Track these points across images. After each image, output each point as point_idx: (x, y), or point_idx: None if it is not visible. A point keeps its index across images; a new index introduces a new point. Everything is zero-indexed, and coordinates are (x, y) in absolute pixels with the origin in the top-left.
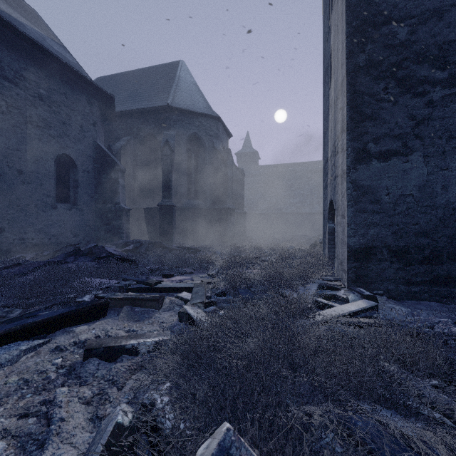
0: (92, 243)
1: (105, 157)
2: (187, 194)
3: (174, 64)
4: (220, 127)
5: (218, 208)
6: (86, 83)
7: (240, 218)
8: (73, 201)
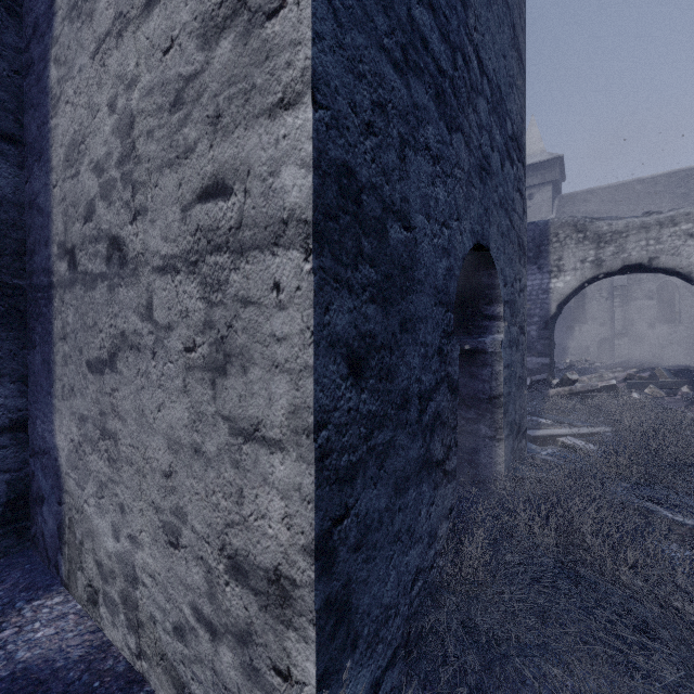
0: None
1: None
2: None
3: None
4: None
5: None
6: None
7: None
8: None
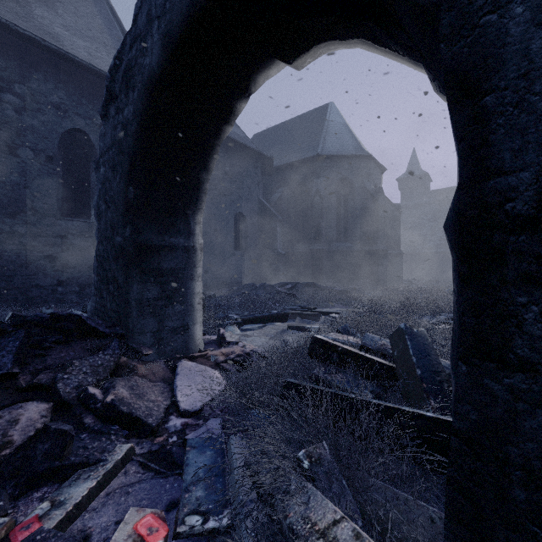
0: (256, 283)
1: (266, 210)
2: (336, 237)
3: (323, 108)
4: (371, 165)
5: (368, 250)
6: (253, 152)
7: (396, 259)
8: (244, 249)
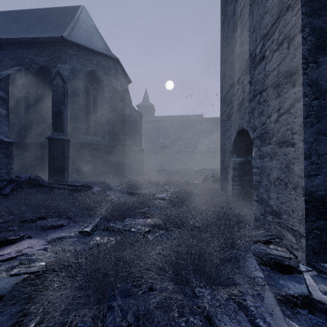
0: None
1: None
2: (85, 130)
3: (74, 7)
4: (119, 69)
5: (116, 144)
6: None
7: (138, 154)
8: None
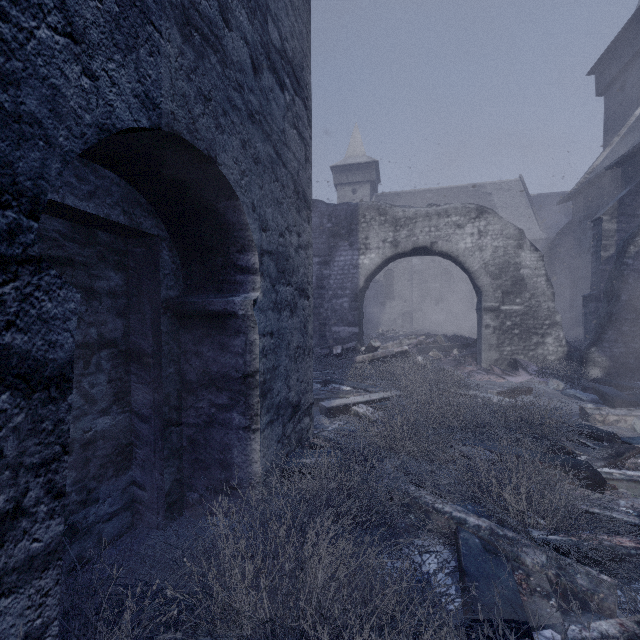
0: None
1: None
2: None
3: None
4: None
5: None
6: None
7: None
8: None
